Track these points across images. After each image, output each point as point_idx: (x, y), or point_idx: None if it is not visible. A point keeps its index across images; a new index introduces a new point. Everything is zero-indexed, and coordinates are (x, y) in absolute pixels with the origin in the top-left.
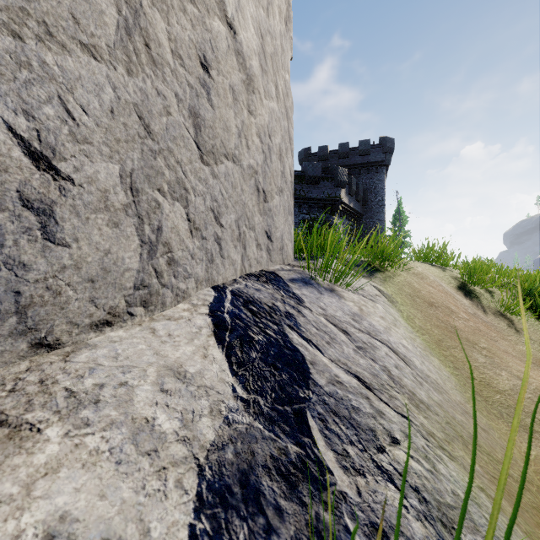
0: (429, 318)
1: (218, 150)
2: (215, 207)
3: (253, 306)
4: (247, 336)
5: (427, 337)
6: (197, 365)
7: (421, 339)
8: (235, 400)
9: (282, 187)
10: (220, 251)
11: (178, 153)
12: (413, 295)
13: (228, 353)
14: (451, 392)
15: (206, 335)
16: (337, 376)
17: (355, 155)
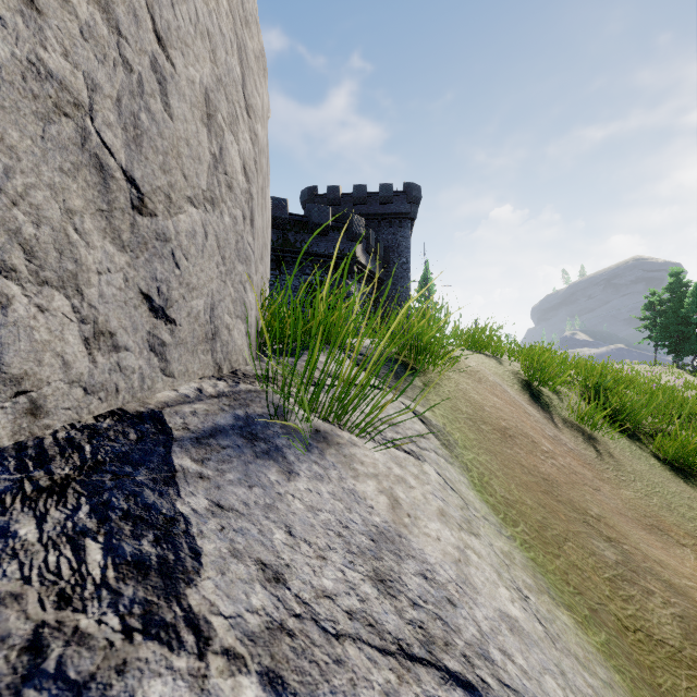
0: (510, 468)
1: None
2: None
3: None
4: None
5: (523, 530)
6: None
7: (519, 545)
8: None
9: (214, 193)
10: None
11: None
12: (475, 419)
13: None
14: None
15: None
16: None
17: (374, 202)
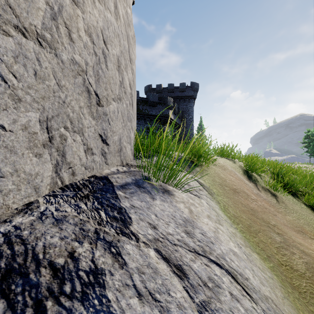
0: (237, 204)
1: None
2: None
3: (2, 294)
4: None
5: (241, 226)
6: None
7: (239, 231)
8: None
9: (120, 96)
10: None
11: None
12: (222, 184)
13: None
14: (287, 310)
15: None
16: None
17: (177, 91)
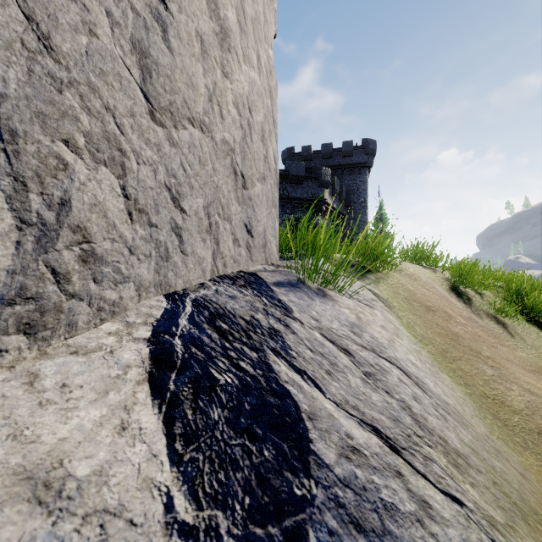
0: (429, 324)
1: (178, 110)
2: (173, 185)
3: (223, 322)
4: (207, 377)
5: (431, 348)
6: (100, 454)
7: (426, 351)
8: (167, 535)
9: (264, 174)
10: (180, 244)
11: (109, 96)
12: (409, 299)
13: (169, 414)
14: (474, 422)
15: (134, 381)
16: (350, 436)
17: (338, 156)
